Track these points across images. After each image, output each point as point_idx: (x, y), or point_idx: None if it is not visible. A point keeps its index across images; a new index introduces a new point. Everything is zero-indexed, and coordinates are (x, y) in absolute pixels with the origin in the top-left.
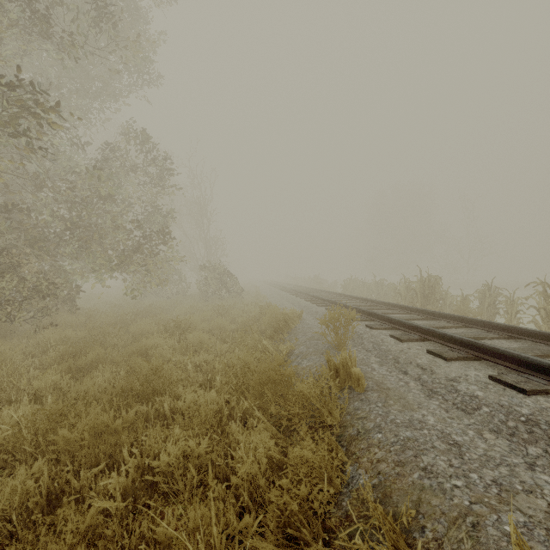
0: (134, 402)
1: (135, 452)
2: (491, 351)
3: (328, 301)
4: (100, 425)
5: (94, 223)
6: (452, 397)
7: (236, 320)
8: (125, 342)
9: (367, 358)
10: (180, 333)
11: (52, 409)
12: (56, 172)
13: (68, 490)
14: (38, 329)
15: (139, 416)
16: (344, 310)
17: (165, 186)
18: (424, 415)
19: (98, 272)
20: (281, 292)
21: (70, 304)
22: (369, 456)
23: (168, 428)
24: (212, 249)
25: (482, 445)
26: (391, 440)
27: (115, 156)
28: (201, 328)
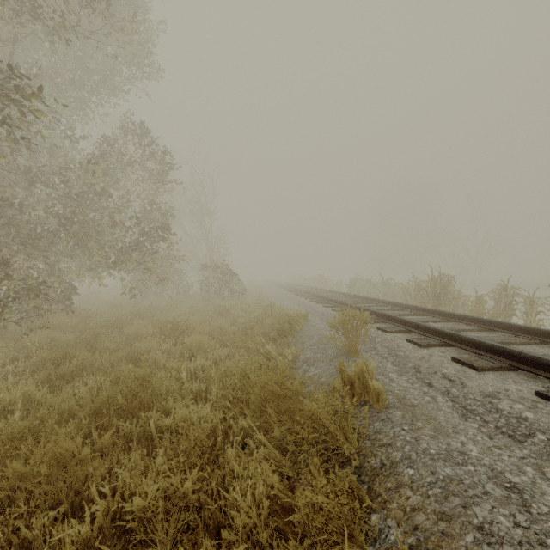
0: (116, 418)
1: (104, 491)
2: (531, 361)
3: (335, 301)
4: (63, 455)
5: (91, 220)
6: (493, 418)
7: (238, 321)
8: (118, 345)
9: (383, 366)
10: (177, 335)
11: (9, 432)
12: (50, 166)
13: (16, 541)
14: (28, 331)
15: (121, 435)
16: (356, 312)
17: (165, 182)
18: (464, 443)
19: (94, 271)
20: (285, 292)
21: (66, 304)
22: (399, 501)
23: (154, 449)
24: (215, 248)
25: (549, 490)
26: (427, 479)
27: (112, 151)
28: (200, 330)
